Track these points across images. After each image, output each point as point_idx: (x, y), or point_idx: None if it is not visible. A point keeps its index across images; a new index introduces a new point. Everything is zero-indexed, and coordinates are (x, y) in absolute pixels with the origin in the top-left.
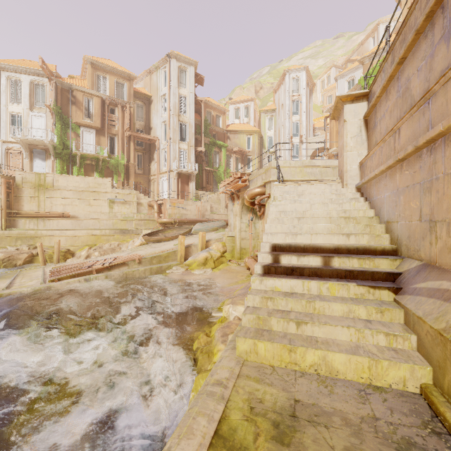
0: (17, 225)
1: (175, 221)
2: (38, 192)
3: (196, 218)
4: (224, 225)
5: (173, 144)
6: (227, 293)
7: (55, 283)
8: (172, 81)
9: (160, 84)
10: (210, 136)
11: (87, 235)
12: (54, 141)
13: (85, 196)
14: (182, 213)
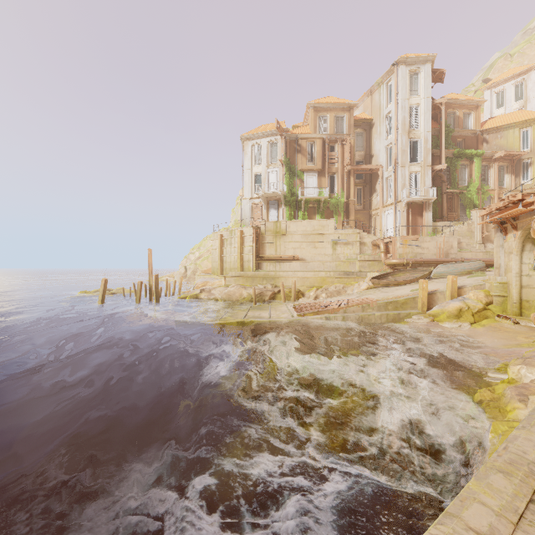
0: (262, 267)
1: (407, 262)
2: (275, 238)
3: (435, 257)
4: (482, 267)
5: (401, 168)
6: (504, 355)
7: (303, 318)
8: (399, 93)
9: (383, 102)
10: (452, 145)
11: (314, 276)
12: (284, 191)
13: (311, 239)
14: (415, 252)
